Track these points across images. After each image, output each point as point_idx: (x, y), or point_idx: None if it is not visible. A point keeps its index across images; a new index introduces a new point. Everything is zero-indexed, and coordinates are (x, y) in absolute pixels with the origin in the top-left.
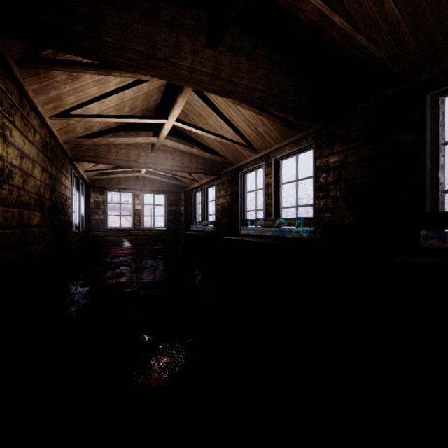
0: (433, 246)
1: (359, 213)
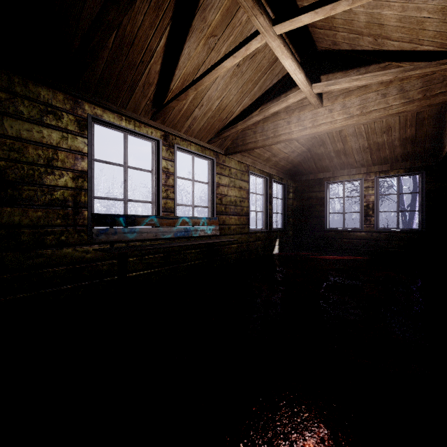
0: (103, 240)
1: (7, 208)
